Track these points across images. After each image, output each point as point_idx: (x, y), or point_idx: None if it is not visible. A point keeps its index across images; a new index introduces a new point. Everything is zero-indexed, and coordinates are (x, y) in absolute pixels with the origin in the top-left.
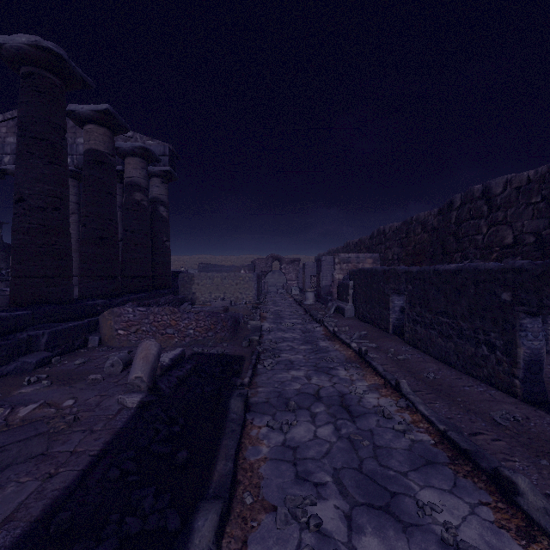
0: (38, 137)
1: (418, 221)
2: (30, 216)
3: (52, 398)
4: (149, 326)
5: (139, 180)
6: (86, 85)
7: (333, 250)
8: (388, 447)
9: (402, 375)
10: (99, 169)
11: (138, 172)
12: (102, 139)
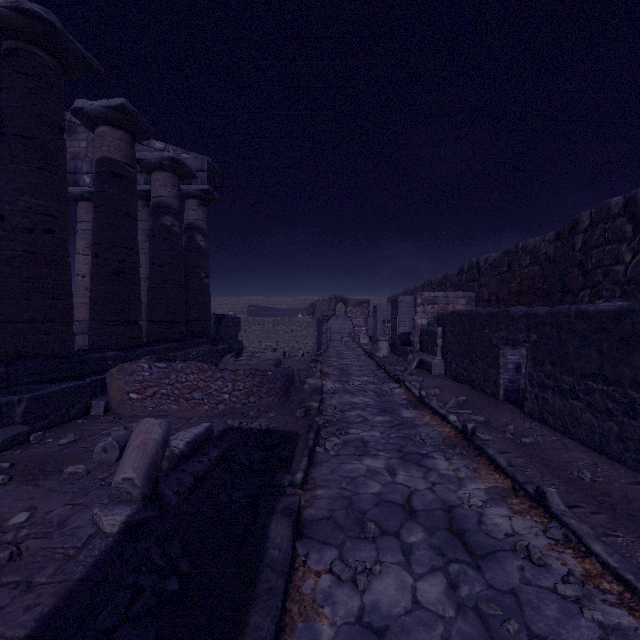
0: (23, 135)
1: (525, 249)
2: (12, 239)
3: None
4: (171, 388)
5: (169, 201)
6: (91, 69)
7: (409, 289)
8: None
9: (537, 471)
10: (114, 183)
11: (168, 190)
12: (118, 145)
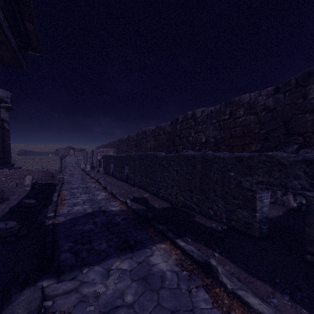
0: None
1: (131, 137)
2: None
3: None
4: (17, 176)
5: None
6: None
7: (104, 145)
8: (92, 190)
9: (105, 182)
10: None
11: None
12: None
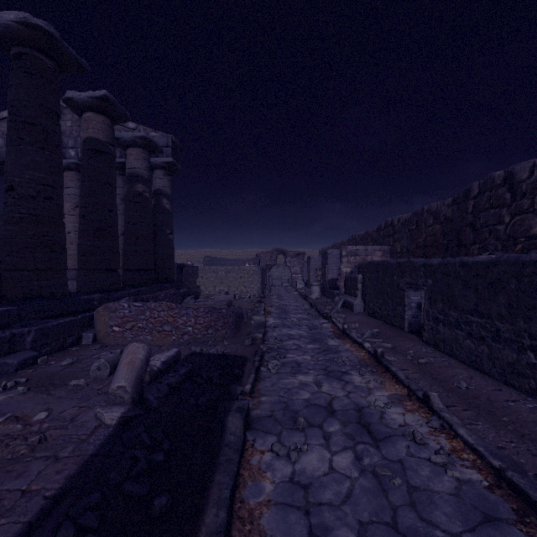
0: (28, 122)
1: (429, 211)
2: (20, 205)
3: (24, 409)
4: (146, 322)
5: (141, 171)
6: (81, 68)
7: (337, 243)
8: (428, 489)
9: (427, 383)
10: (97, 159)
11: (140, 163)
12: (101, 127)
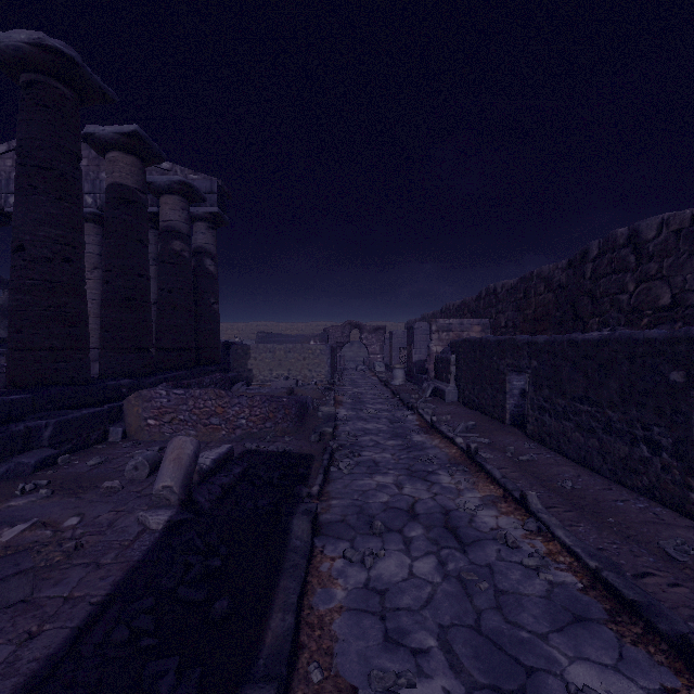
0: (42, 166)
1: (540, 276)
2: (32, 269)
3: (51, 514)
4: (189, 414)
5: (179, 225)
6: (107, 98)
7: (427, 315)
8: (517, 592)
9: (527, 483)
10: (125, 210)
11: (177, 214)
12: (130, 171)
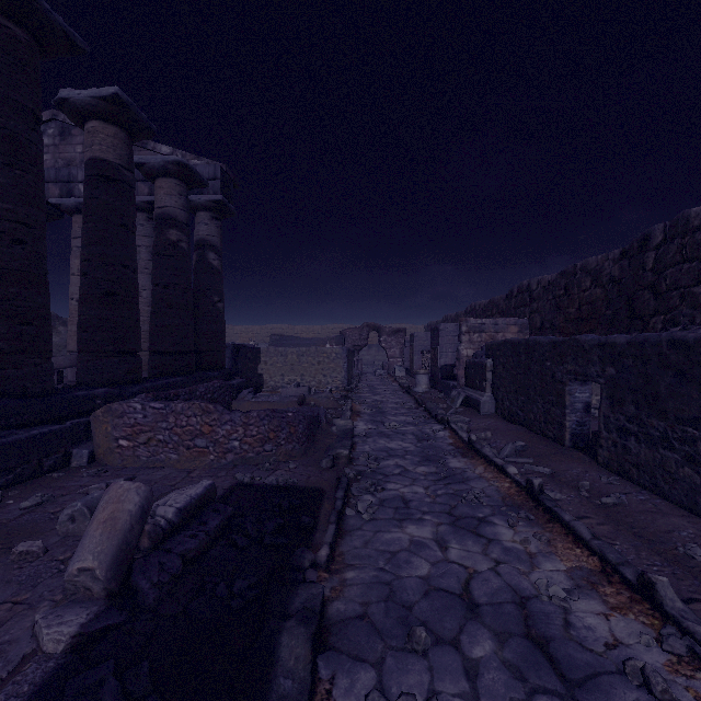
0: None
1: (585, 270)
2: None
3: None
4: (169, 433)
5: (175, 212)
6: (74, 47)
7: (450, 317)
8: None
9: (629, 545)
10: (106, 189)
11: (174, 199)
12: (112, 143)
